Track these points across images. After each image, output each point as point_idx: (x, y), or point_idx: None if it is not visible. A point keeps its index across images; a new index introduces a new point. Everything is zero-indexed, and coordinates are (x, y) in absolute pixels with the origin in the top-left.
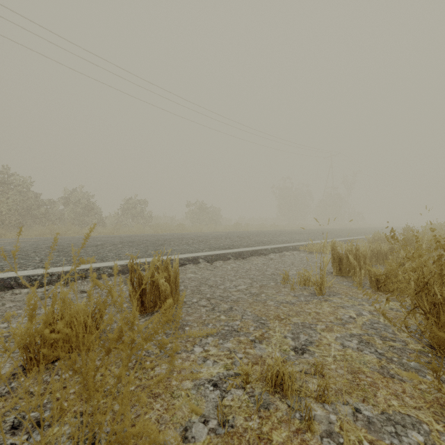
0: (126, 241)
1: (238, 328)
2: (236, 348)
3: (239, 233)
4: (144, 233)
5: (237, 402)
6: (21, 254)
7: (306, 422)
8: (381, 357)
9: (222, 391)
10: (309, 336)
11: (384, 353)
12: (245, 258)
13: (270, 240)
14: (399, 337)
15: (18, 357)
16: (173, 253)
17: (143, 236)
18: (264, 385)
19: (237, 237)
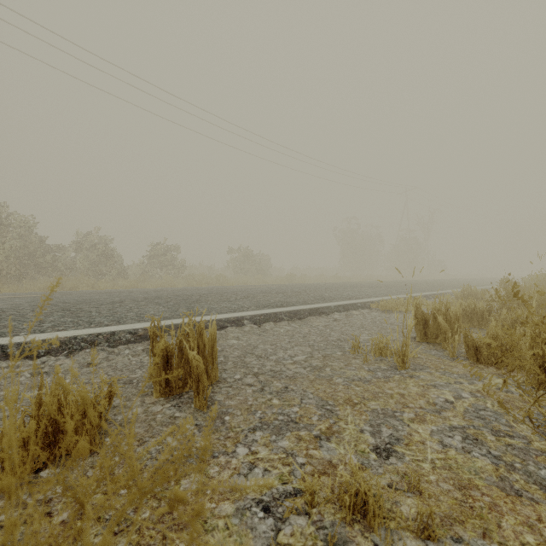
0: (151, 297)
1: (297, 418)
2: (294, 448)
3: (294, 287)
4: (176, 286)
5: (299, 538)
6: (15, 314)
7: None
8: (498, 463)
9: (277, 519)
10: (394, 430)
11: (501, 456)
12: (302, 318)
13: (332, 295)
14: (517, 431)
15: None
16: (210, 312)
17: (173, 290)
18: (337, 509)
19: (291, 291)
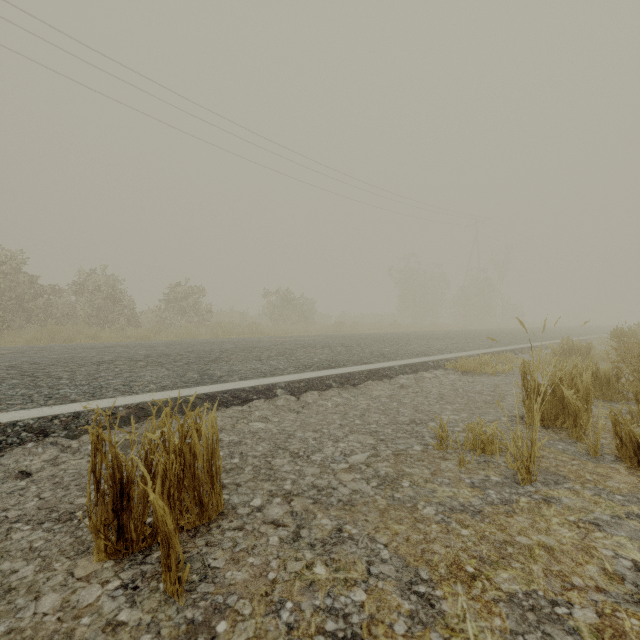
0: (156, 354)
1: (364, 625)
2: None
3: (344, 339)
4: (199, 337)
5: None
6: None
7: None
8: None
9: None
10: None
11: None
12: (357, 384)
13: (394, 350)
14: None
15: None
16: (231, 378)
17: (190, 343)
18: None
19: (341, 345)
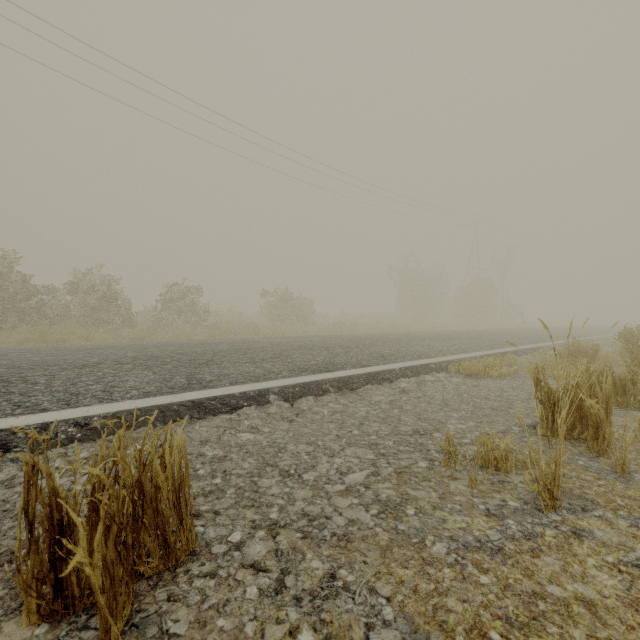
0: (145, 356)
1: None
2: None
3: (342, 340)
4: (195, 337)
5: None
6: None
7: None
8: None
9: None
10: None
11: None
12: (356, 389)
13: (394, 352)
14: None
15: None
16: (220, 382)
17: (183, 344)
18: None
19: (339, 346)
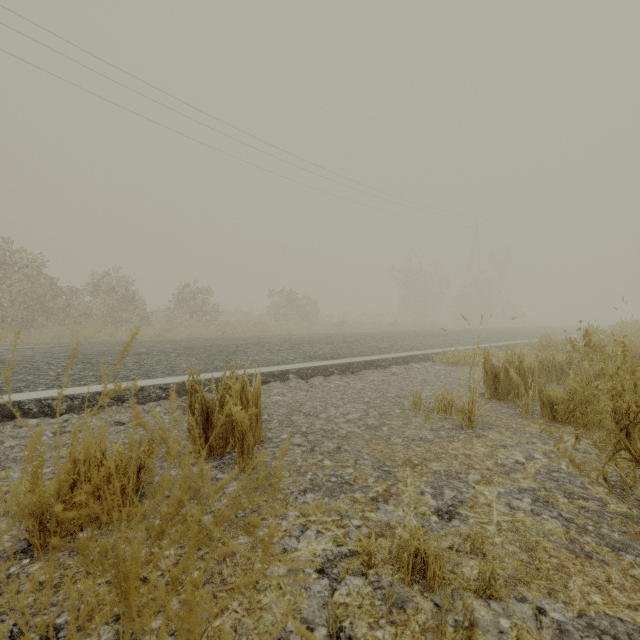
0: (181, 348)
1: (351, 479)
2: (349, 510)
3: (345, 336)
4: (208, 335)
5: (356, 597)
6: (29, 366)
7: (465, 631)
8: (569, 525)
9: (332, 579)
10: (458, 492)
11: (573, 518)
12: (356, 372)
13: (390, 346)
14: (592, 493)
15: (14, 545)
16: (251, 365)
17: (206, 339)
18: (395, 570)
19: (342, 341)
